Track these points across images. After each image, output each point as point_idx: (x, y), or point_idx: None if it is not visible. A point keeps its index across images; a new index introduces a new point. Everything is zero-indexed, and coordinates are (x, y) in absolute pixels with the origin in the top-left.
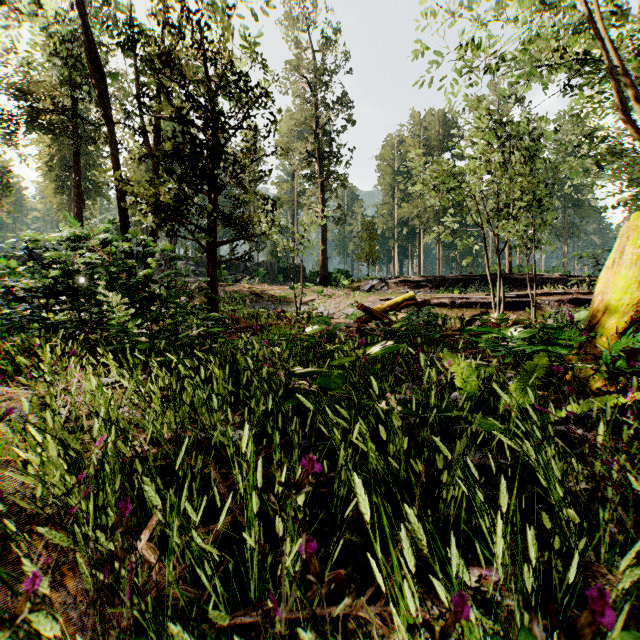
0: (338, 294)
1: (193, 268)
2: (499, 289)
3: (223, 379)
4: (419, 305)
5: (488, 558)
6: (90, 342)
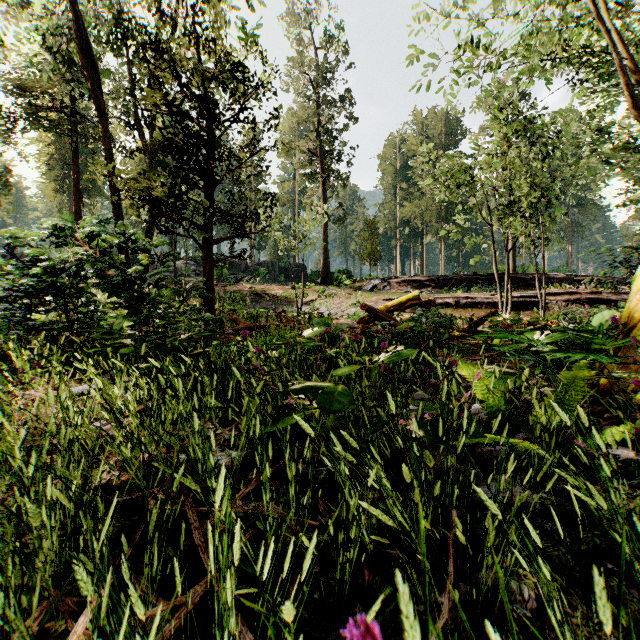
0: (340, 294)
1: (194, 268)
2: (506, 288)
3: (212, 389)
4: (424, 305)
5: None
6: (74, 345)
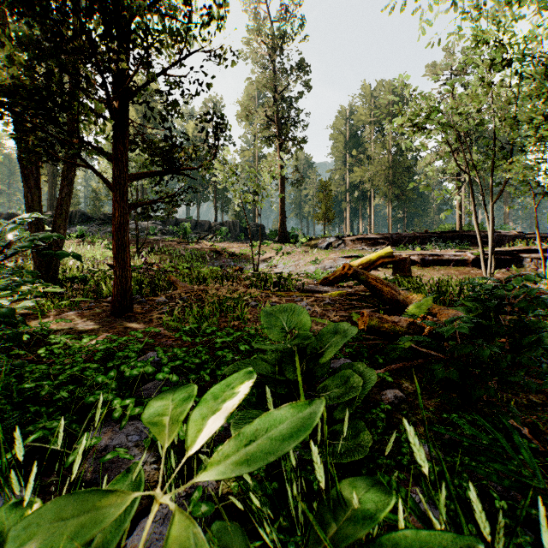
0: (296, 251)
1: (160, 227)
2: (491, 244)
3: None
4: (397, 263)
5: None
6: None
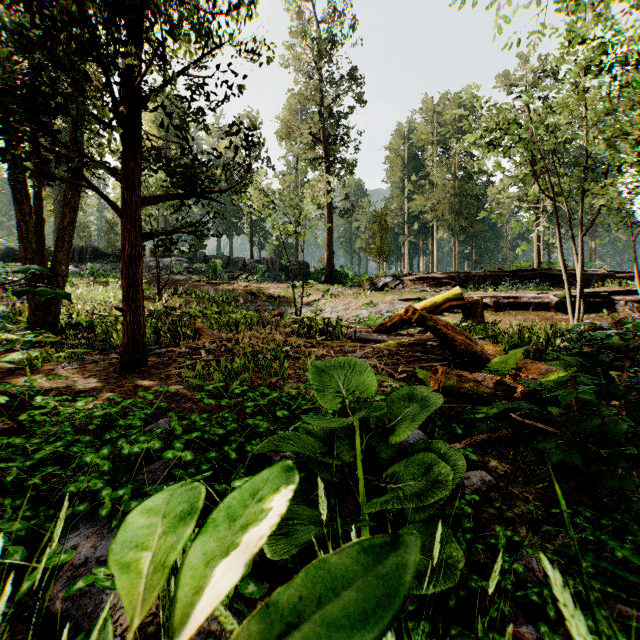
0: (346, 293)
1: (186, 265)
2: (580, 284)
3: None
4: (467, 307)
5: None
6: None
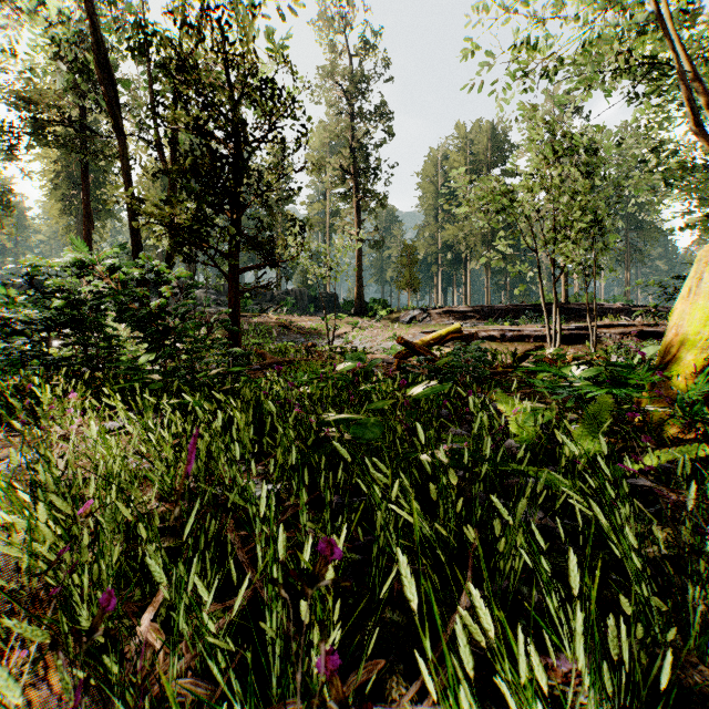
0: (375, 326)
1: (214, 297)
2: (555, 320)
3: (245, 424)
4: (466, 338)
5: (556, 644)
6: (96, 381)
